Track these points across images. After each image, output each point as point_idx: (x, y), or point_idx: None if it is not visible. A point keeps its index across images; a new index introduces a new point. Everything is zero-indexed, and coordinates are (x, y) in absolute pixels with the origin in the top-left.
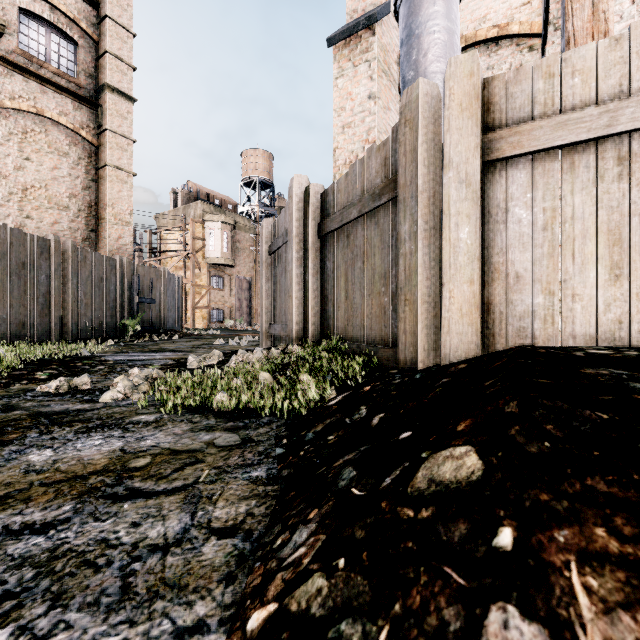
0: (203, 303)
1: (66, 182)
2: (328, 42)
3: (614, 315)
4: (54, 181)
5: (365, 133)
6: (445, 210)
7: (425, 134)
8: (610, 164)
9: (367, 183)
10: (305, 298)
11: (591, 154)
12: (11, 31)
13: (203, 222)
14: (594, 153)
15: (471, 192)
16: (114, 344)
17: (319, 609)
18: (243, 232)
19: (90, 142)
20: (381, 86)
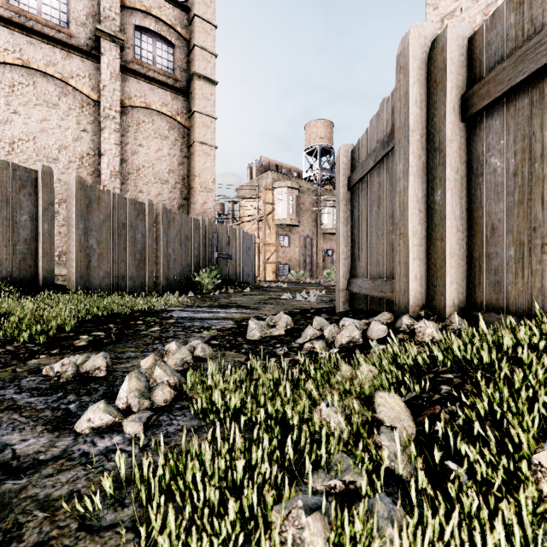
0: (272, 259)
1: (166, 160)
2: None
3: None
4: (158, 161)
5: (479, 15)
6: None
7: None
8: None
9: None
10: (433, 235)
11: None
12: (129, 45)
13: (272, 189)
14: None
15: None
16: (193, 296)
17: None
18: (306, 195)
19: (183, 125)
20: None
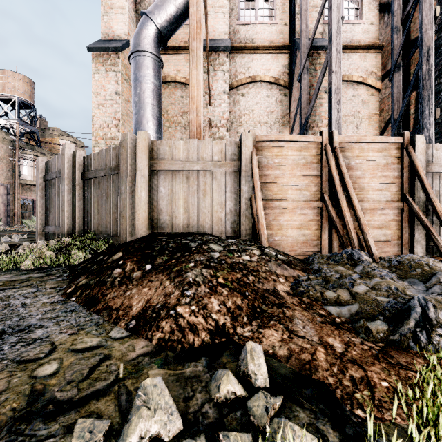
0: None
1: None
2: (88, 49)
3: (185, 223)
4: None
5: (113, 113)
6: (137, 185)
7: (130, 154)
8: (184, 178)
9: (108, 162)
10: (73, 212)
11: (180, 174)
12: None
13: None
14: (181, 174)
15: (145, 180)
16: None
17: (85, 282)
18: (0, 143)
19: None
20: (124, 88)
